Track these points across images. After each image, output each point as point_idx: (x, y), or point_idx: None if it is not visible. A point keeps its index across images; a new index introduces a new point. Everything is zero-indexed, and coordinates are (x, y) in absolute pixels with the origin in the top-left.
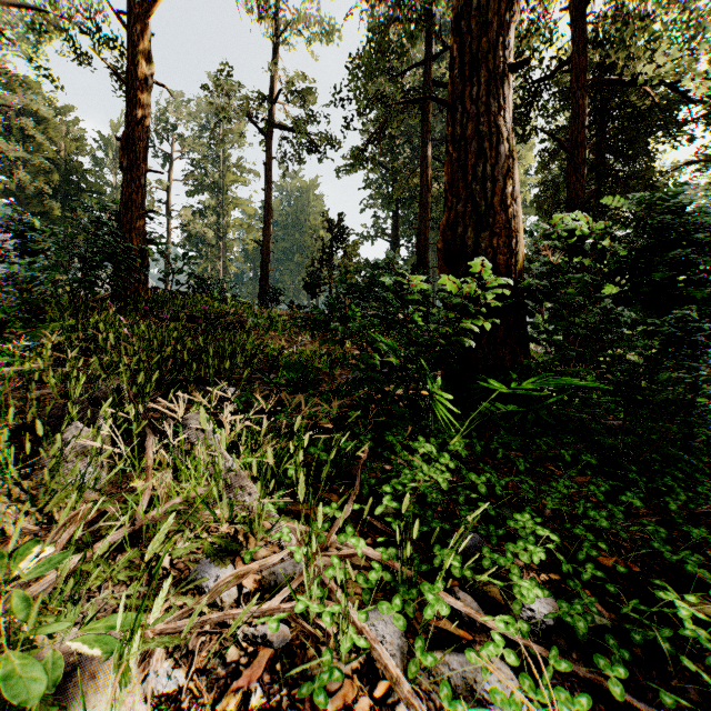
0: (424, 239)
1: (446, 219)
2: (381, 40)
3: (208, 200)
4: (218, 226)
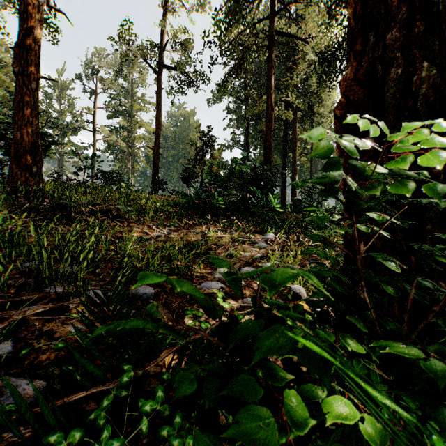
0: (269, 144)
1: (352, 70)
2: None
3: (121, 121)
4: (128, 138)
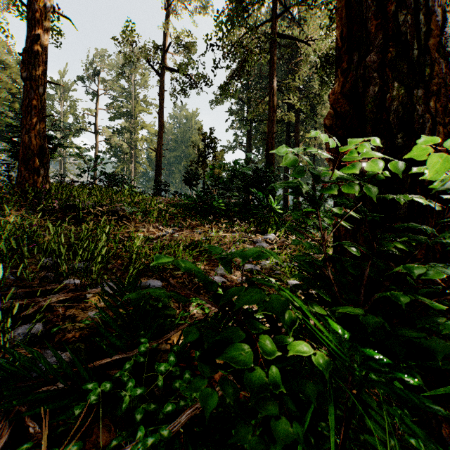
0: (271, 146)
1: (339, 85)
2: (240, 2)
3: (123, 123)
4: (130, 140)
